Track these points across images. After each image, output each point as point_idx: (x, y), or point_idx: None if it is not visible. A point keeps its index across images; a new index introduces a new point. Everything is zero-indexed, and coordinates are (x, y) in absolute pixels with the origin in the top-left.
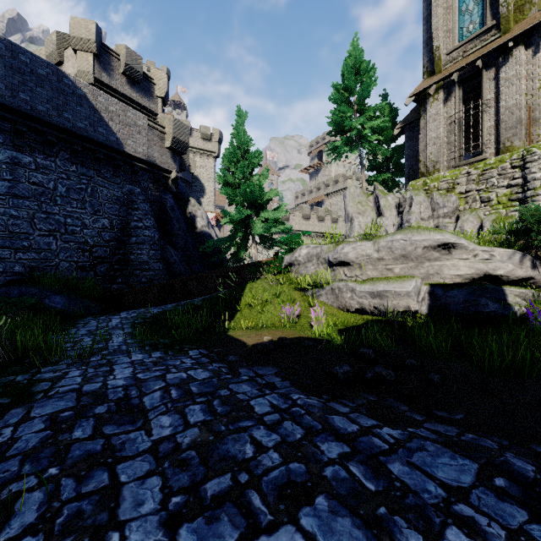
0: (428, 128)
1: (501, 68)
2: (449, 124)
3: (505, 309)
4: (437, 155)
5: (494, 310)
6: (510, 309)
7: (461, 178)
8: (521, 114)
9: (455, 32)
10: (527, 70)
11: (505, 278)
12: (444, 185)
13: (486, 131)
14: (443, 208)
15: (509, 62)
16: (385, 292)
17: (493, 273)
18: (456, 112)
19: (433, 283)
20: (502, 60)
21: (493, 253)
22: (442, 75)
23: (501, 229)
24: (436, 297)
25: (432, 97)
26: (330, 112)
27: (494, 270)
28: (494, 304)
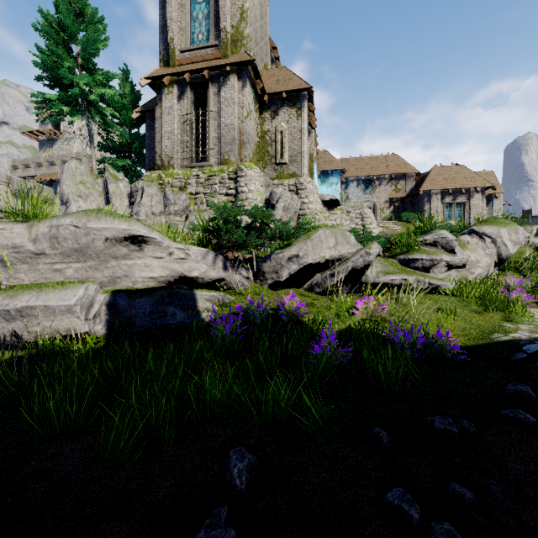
0: (163, 119)
1: (222, 87)
2: (183, 123)
3: (194, 318)
4: (172, 150)
5: (182, 321)
6: (199, 317)
7: (192, 179)
8: (235, 134)
9: (187, 33)
10: (239, 98)
11: (200, 280)
12: (177, 183)
13: (212, 140)
14: (174, 205)
15: (227, 85)
16: (30, 310)
17: (188, 275)
18: (188, 113)
19: (119, 290)
20: (223, 80)
21: (188, 251)
22: (176, 70)
23: (198, 225)
24: (119, 309)
25: (167, 88)
26: (37, 46)
27: (189, 272)
28: (183, 313)
